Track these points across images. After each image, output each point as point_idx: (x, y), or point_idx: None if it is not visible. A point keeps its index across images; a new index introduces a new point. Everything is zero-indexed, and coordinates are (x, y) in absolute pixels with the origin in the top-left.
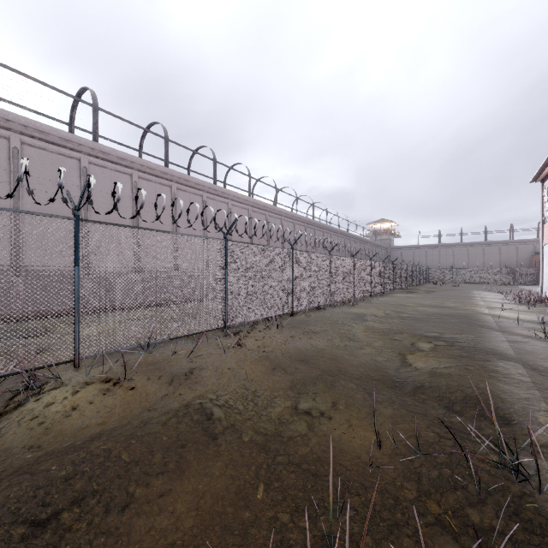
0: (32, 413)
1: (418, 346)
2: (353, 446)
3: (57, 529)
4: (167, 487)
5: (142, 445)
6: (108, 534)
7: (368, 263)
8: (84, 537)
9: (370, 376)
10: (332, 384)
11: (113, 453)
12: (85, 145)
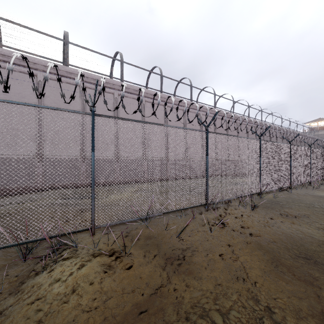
0: (37, 293)
1: None
2: None
3: None
4: None
5: None
6: None
7: (322, 151)
8: None
9: None
10: None
11: None
12: (116, 85)
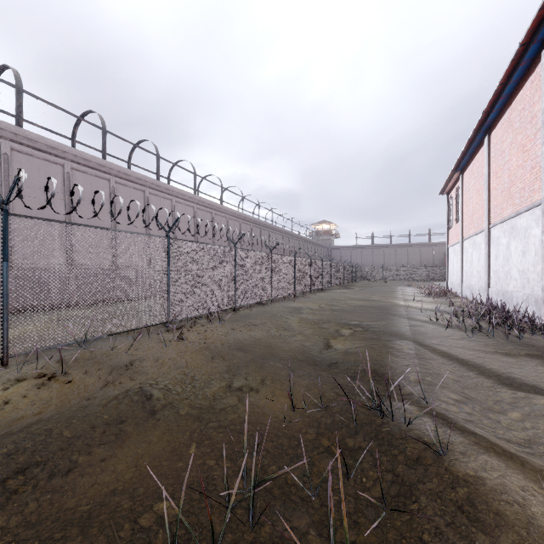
0: None
1: (341, 332)
2: (274, 410)
3: (4, 493)
4: (108, 453)
5: (83, 423)
6: (54, 492)
7: (308, 261)
8: (30, 496)
9: (297, 358)
10: (262, 364)
11: (54, 431)
12: (6, 130)
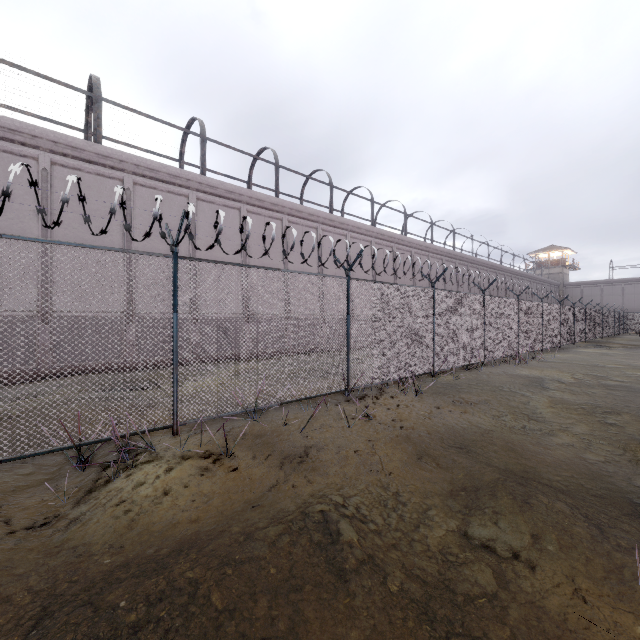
0: (120, 496)
1: None
2: None
3: None
4: None
5: (240, 580)
6: None
7: (538, 305)
8: None
9: (583, 487)
10: (525, 500)
11: (201, 589)
12: (193, 181)
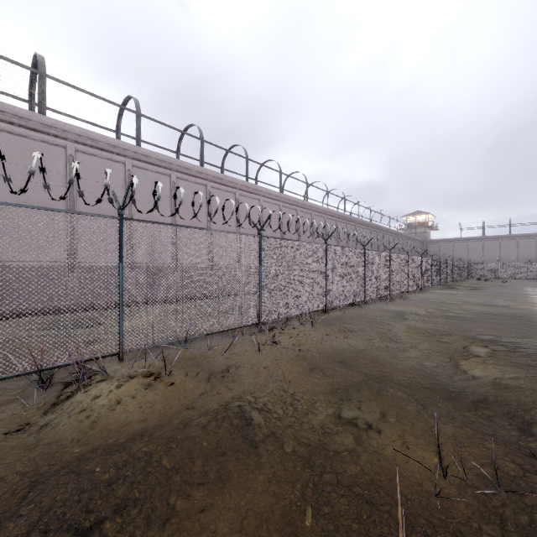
0: (81, 406)
1: (471, 350)
2: (410, 469)
3: None
4: (208, 501)
5: (182, 450)
6: None
7: (405, 257)
8: None
9: (419, 383)
10: (379, 391)
11: (154, 457)
12: (129, 150)
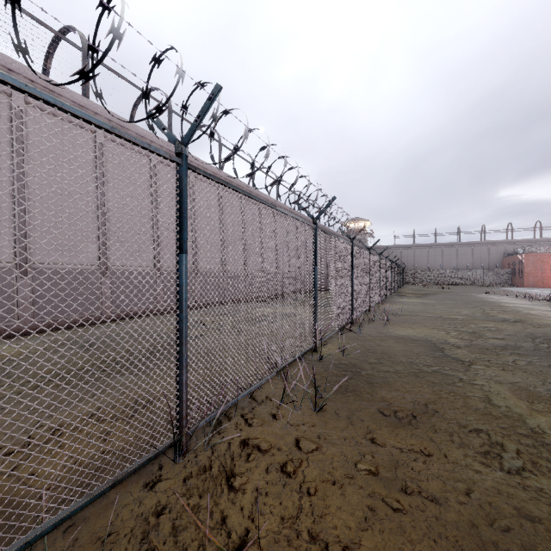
0: None
1: None
2: None
3: None
4: None
5: None
6: None
7: (378, 260)
8: None
9: None
10: None
11: None
12: None
